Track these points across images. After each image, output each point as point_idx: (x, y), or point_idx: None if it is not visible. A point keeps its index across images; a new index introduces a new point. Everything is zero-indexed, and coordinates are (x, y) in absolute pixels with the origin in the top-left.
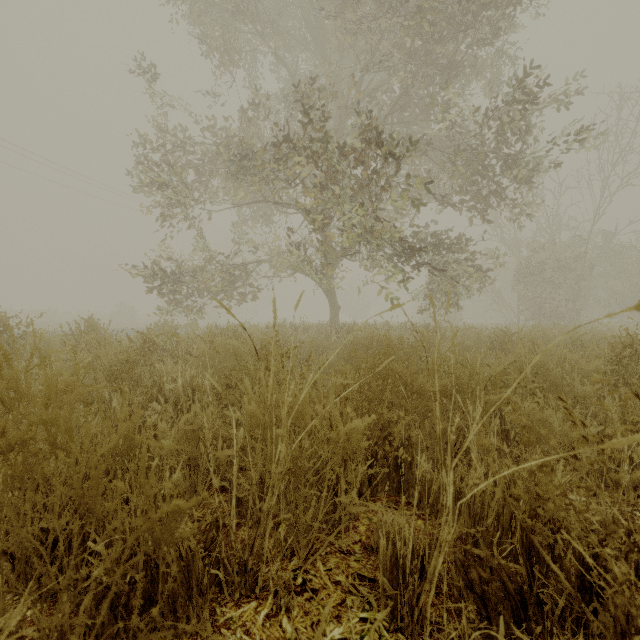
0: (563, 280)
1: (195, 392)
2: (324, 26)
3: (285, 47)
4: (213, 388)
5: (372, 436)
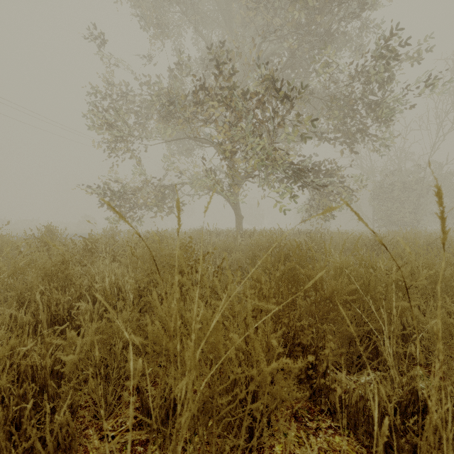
0: (407, 197)
1: (121, 290)
2: (231, 8)
3: (202, 25)
4: (138, 285)
5: (292, 357)
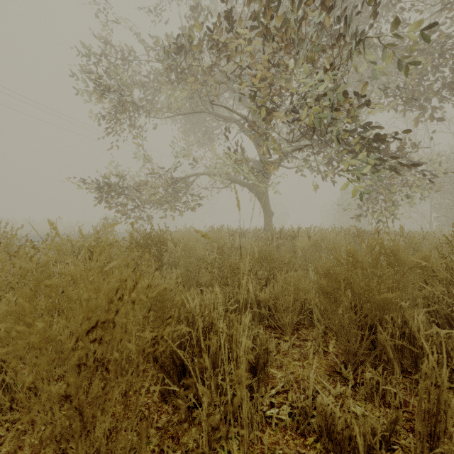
0: None
1: None
2: None
3: None
4: None
5: None
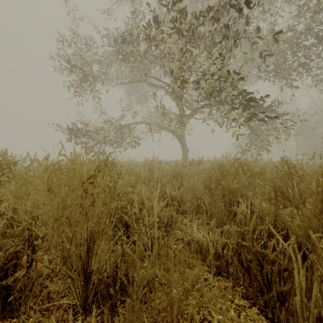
0: None
1: None
2: None
3: None
4: None
5: None
